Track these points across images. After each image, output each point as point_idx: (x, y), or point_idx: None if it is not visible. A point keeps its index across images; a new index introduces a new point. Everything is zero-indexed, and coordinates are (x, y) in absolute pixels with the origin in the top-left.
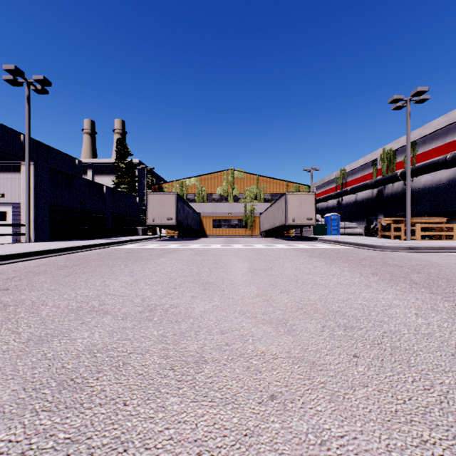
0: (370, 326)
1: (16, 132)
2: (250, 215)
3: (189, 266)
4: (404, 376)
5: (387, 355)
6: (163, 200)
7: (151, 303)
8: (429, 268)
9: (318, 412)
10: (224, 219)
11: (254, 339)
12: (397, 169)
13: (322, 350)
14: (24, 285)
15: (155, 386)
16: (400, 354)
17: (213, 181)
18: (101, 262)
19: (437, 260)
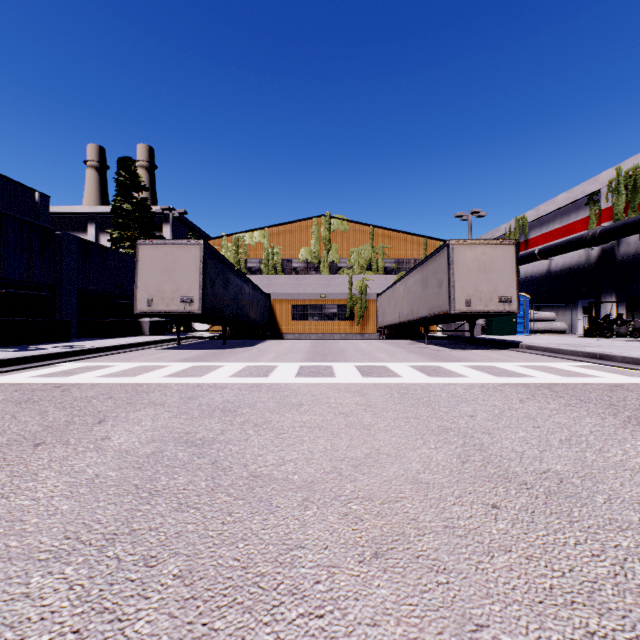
0: None
1: None
2: (359, 297)
3: None
4: None
5: None
6: (172, 258)
7: None
8: None
9: None
10: (313, 304)
11: None
12: None
13: None
14: None
15: None
16: None
17: (293, 236)
18: None
19: None
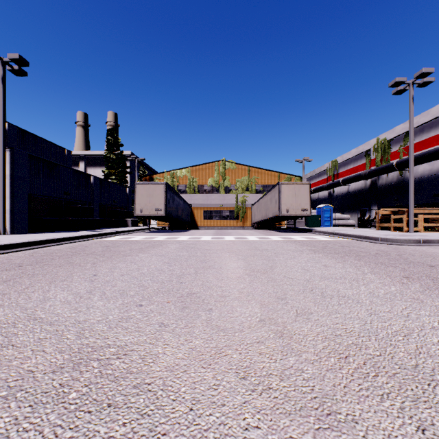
0: None
1: None
2: (241, 206)
3: (171, 265)
4: None
5: None
6: (151, 190)
7: (87, 344)
8: None
9: None
10: (216, 210)
11: None
12: (392, 159)
13: None
14: None
15: None
16: None
17: (204, 172)
18: (67, 259)
19: None
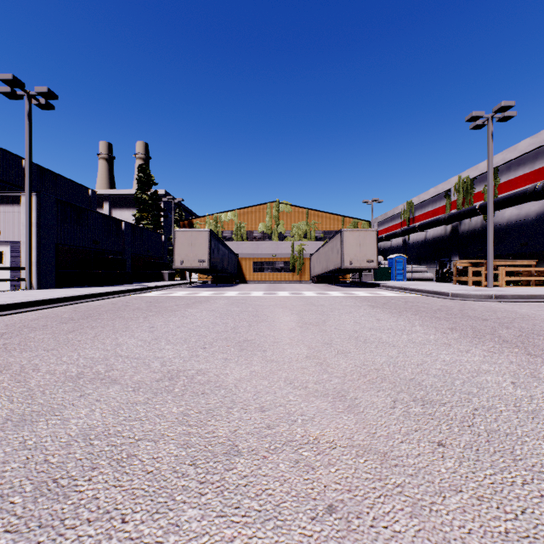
0: (455, 400)
1: (16, 157)
2: (298, 257)
3: (224, 319)
4: (510, 475)
5: (483, 443)
6: (193, 238)
7: (172, 369)
8: (521, 322)
9: (397, 534)
10: (268, 261)
11: (305, 419)
12: (476, 202)
13: (395, 435)
14: (15, 344)
15: (168, 491)
16: (499, 441)
17: (254, 215)
18: (115, 314)
19: (528, 311)
